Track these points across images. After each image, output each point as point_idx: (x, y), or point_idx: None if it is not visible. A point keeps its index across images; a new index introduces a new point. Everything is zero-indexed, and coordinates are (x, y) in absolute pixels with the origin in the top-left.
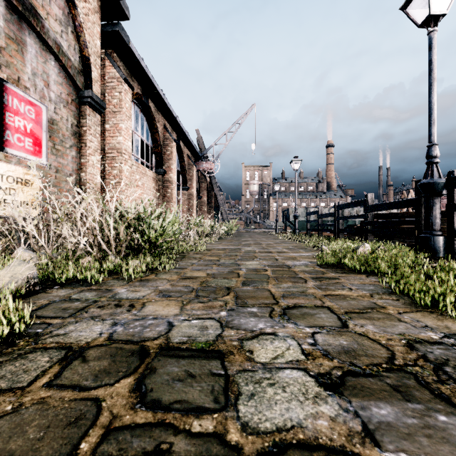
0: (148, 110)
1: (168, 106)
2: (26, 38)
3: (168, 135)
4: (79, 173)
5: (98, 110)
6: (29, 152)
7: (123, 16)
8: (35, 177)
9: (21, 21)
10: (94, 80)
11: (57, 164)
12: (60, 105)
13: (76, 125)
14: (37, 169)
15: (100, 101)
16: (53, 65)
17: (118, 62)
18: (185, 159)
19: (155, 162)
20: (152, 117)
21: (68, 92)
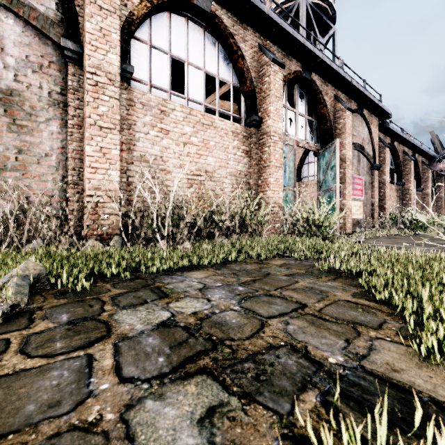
0: (393, 148)
1: (408, 140)
2: (360, 158)
3: (407, 157)
4: (370, 199)
5: (377, 169)
6: (361, 196)
7: (388, 118)
8: (362, 204)
9: (359, 153)
10: (376, 157)
11: (365, 198)
12: (366, 174)
13: (370, 179)
14: (362, 201)
15: (379, 166)
16: (365, 161)
17: (380, 135)
18: (419, 165)
19: (396, 178)
20: (396, 151)
21: (368, 168)
